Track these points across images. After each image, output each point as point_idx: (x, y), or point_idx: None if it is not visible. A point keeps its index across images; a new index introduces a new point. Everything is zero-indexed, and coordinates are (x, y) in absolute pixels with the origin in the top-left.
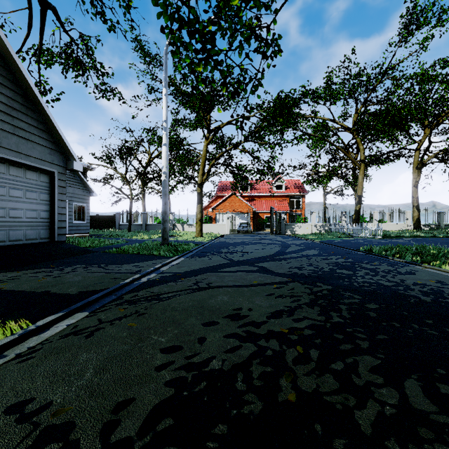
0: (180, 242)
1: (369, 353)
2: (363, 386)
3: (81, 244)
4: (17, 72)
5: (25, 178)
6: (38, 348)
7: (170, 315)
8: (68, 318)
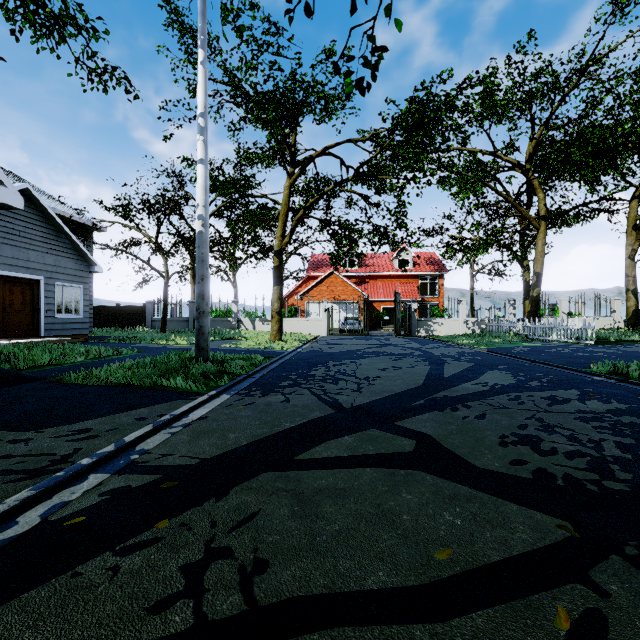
0: (239, 352)
1: None
2: None
3: (26, 360)
4: None
5: None
6: None
7: None
8: None
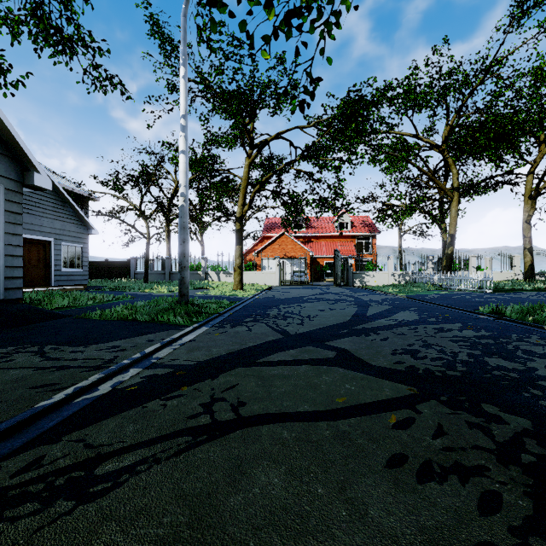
0: (210, 298)
1: None
2: None
3: (52, 303)
4: None
5: None
6: None
7: None
8: None
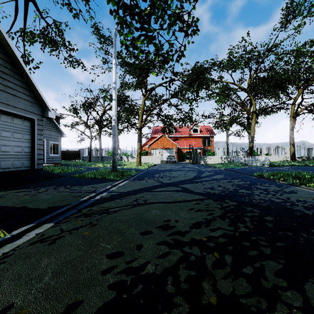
0: (125, 169)
1: (272, 258)
2: (271, 289)
3: (54, 171)
4: (6, 46)
5: (13, 123)
6: (11, 253)
7: (116, 225)
8: (37, 228)
